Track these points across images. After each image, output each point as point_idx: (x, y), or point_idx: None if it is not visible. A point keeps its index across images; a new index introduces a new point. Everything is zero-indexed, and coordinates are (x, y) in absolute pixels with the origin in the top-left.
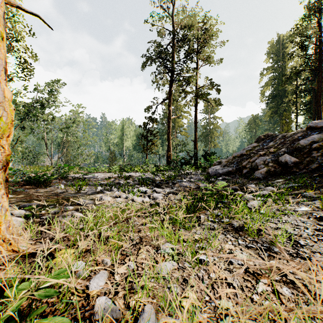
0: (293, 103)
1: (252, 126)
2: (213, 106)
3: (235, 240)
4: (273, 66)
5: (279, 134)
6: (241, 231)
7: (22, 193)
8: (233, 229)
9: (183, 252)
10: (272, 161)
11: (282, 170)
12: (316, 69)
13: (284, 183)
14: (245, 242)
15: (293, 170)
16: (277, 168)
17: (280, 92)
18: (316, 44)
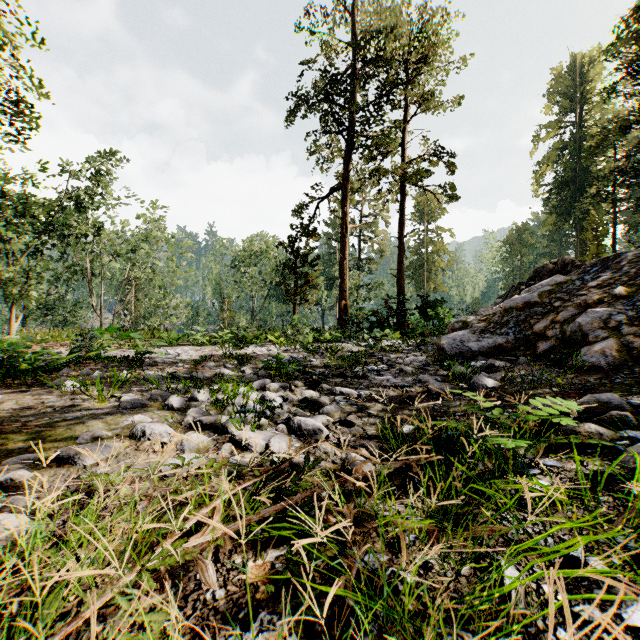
0: (607, 196)
1: (515, 248)
2: (438, 200)
3: None
4: (561, 120)
5: (623, 252)
6: None
7: None
8: None
9: None
10: (631, 319)
11: None
12: None
13: None
14: None
15: None
16: None
17: (576, 175)
18: None
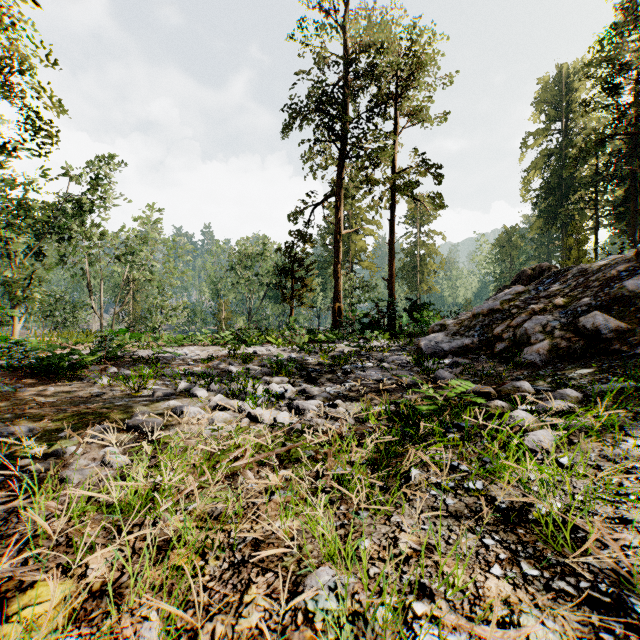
0: (589, 202)
1: (505, 251)
2: (427, 208)
3: (512, 560)
4: (547, 128)
5: (572, 266)
6: (521, 525)
7: (13, 397)
8: (498, 518)
9: (369, 603)
10: (562, 325)
11: (586, 347)
12: (639, 133)
13: (599, 380)
14: (541, 571)
15: (613, 347)
16: (575, 341)
17: (562, 181)
18: (639, 81)
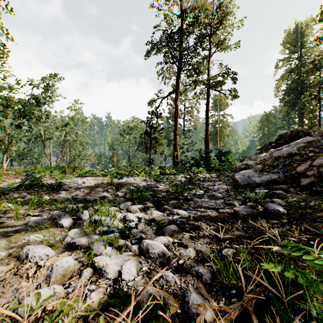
0: (315, 96)
1: (265, 124)
2: (227, 98)
3: None
4: (290, 57)
5: None
6: None
7: None
8: None
9: None
10: None
11: None
12: None
13: None
14: None
15: None
16: None
17: (298, 85)
18: None
